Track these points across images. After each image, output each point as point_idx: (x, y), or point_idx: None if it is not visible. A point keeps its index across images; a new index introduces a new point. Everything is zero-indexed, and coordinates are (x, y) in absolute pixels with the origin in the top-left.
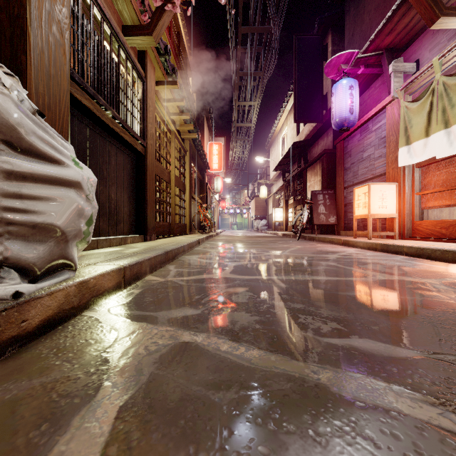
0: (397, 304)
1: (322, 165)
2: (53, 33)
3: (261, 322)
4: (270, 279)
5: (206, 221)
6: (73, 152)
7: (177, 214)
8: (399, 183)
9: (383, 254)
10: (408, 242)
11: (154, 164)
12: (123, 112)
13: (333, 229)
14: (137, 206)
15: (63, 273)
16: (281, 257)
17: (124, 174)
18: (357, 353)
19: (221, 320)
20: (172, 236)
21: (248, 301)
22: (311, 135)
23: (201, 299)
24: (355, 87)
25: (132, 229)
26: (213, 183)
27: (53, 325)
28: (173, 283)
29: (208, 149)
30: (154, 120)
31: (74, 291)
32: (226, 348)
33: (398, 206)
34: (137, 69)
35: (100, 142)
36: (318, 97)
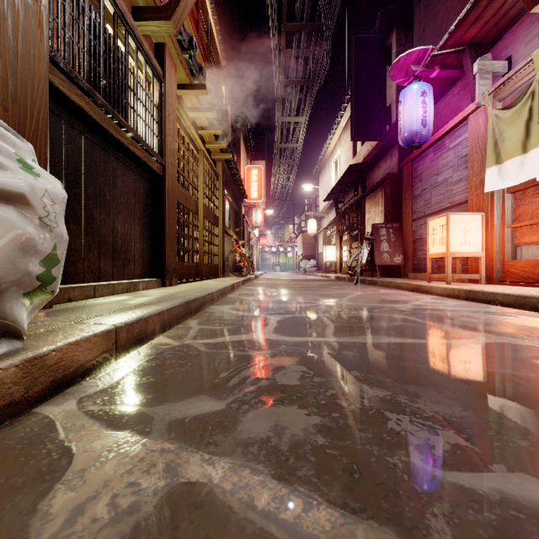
0: (533, 389)
1: (385, 193)
2: None
3: (325, 429)
4: (329, 342)
5: (242, 262)
6: (30, 152)
7: (206, 252)
8: (485, 213)
9: (470, 303)
10: (501, 288)
11: (175, 188)
12: (133, 118)
13: (399, 270)
14: (153, 241)
15: None
16: (338, 308)
17: (135, 200)
18: (523, 516)
19: (258, 426)
20: (200, 279)
21: (300, 382)
22: (371, 156)
23: (228, 379)
24: (429, 93)
25: (146, 271)
26: (251, 215)
27: None
28: (191, 349)
29: (245, 175)
30: (176, 133)
31: (14, 375)
32: (265, 500)
33: (484, 242)
34: (153, 65)
35: (101, 156)
36: (380, 109)
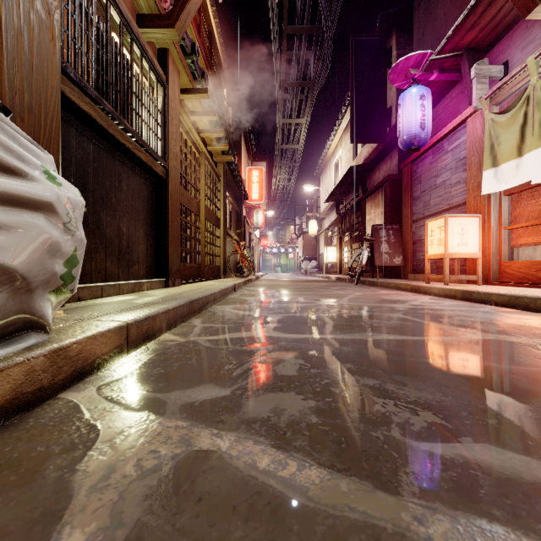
0: (510, 379)
1: (385, 194)
2: (37, 10)
3: (319, 411)
4: (326, 339)
5: (244, 263)
6: (51, 163)
7: (207, 253)
8: (482, 215)
9: (466, 303)
10: (497, 288)
11: (178, 191)
12: (137, 123)
13: (399, 271)
14: (156, 243)
15: (26, 338)
16: (337, 308)
17: (139, 202)
18: (479, 474)
19: (259, 408)
20: (202, 280)
21: (298, 373)
22: (371, 157)
23: (232, 371)
24: (428, 96)
25: (150, 272)
26: (252, 217)
27: (2, 418)
28: (196, 344)
29: (246, 176)
30: (179, 137)
31: (43, 363)
32: (266, 463)
33: (482, 243)
34: (156, 71)
35: (107, 160)
36: (380, 111)
